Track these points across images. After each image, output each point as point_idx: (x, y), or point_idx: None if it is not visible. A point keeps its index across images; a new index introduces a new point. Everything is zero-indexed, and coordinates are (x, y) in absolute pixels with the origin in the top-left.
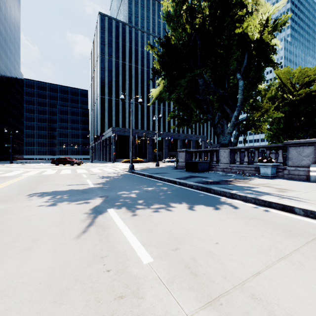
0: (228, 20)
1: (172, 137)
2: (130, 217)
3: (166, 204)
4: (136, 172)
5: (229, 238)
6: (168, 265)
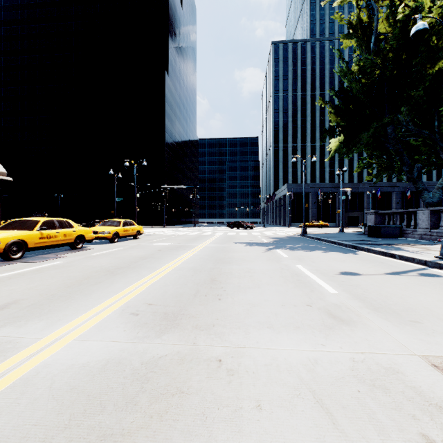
0: (415, 60)
1: (378, 189)
2: (285, 251)
3: (310, 250)
4: (306, 235)
5: (327, 258)
6: (292, 258)
